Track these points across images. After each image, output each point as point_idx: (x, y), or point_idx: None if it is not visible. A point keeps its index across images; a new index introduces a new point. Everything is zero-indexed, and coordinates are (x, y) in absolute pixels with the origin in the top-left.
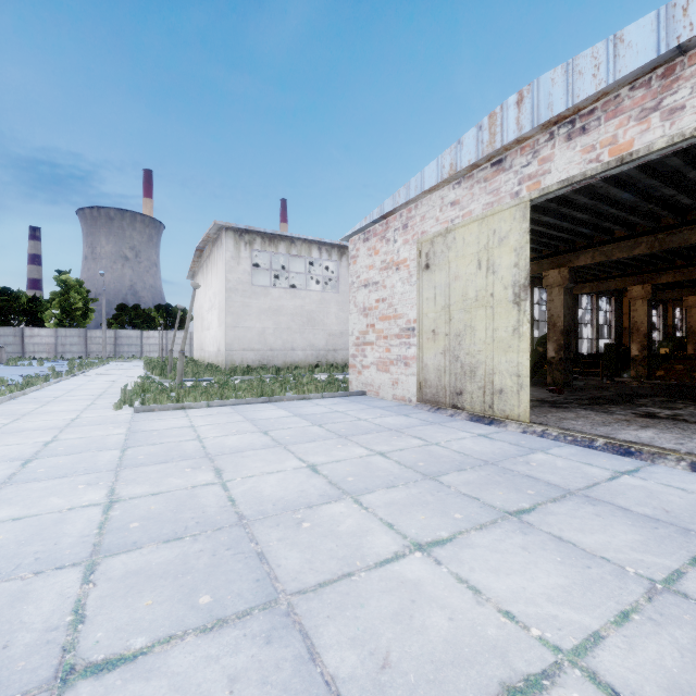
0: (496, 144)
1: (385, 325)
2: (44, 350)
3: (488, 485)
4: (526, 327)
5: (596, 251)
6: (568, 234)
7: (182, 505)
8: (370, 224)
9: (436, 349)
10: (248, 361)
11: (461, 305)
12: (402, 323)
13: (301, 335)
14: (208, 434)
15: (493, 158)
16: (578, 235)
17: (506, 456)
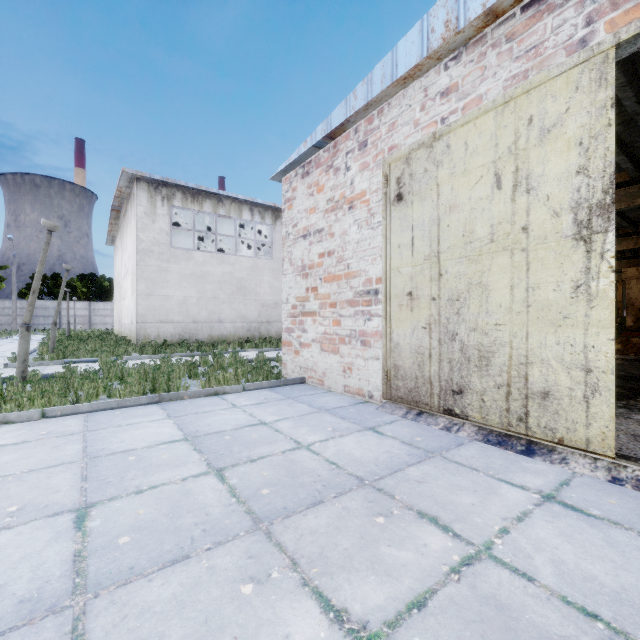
0: None
1: (332, 288)
2: None
3: None
4: (608, 281)
5: None
6: None
7: None
8: (311, 150)
9: (415, 321)
10: (166, 335)
11: (461, 250)
12: (359, 284)
13: (230, 305)
14: None
15: None
16: None
17: None
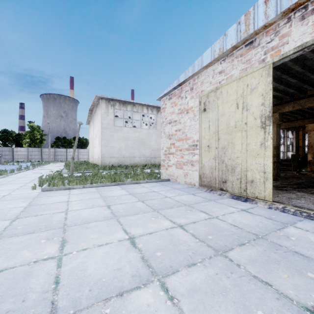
0: (250, 30)
1: (180, 143)
2: (22, 158)
3: (270, 264)
4: (270, 142)
5: (295, 103)
6: (281, 93)
7: (11, 288)
8: (172, 90)
9: (210, 156)
10: (112, 163)
11: (225, 130)
12: (190, 142)
13: (138, 150)
14: (73, 207)
15: (246, 41)
16: (286, 94)
17: (268, 229)
